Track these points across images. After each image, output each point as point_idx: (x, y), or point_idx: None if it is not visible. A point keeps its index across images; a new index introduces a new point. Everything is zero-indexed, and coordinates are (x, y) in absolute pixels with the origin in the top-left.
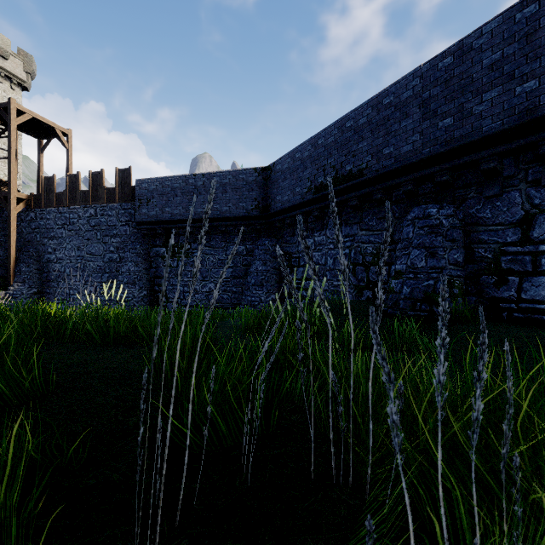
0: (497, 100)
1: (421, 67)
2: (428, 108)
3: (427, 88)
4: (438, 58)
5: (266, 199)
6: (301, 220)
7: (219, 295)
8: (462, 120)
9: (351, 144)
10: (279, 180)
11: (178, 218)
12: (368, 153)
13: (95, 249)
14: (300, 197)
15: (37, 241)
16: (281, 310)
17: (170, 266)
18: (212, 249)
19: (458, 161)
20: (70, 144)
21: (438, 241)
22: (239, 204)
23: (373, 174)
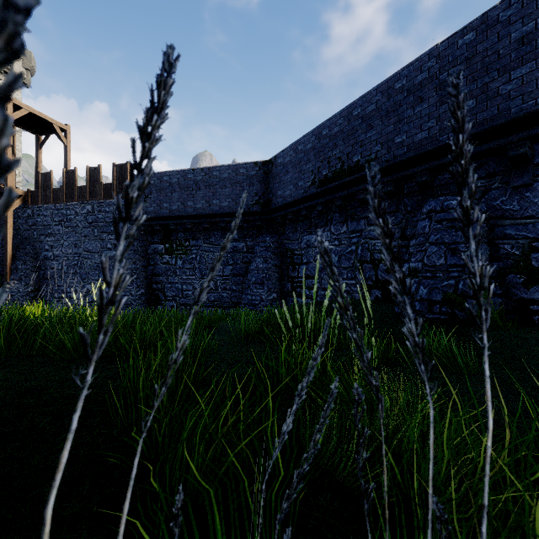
0: (529, 77)
1: (437, 46)
2: (446, 90)
3: (444, 69)
4: (458, 35)
5: (267, 194)
6: (372, 172)
7: (218, 294)
8: (487, 102)
9: (358, 133)
10: (281, 174)
11: (176, 214)
12: (377, 143)
13: (92, 246)
14: (303, 192)
15: (34, 238)
16: (289, 317)
17: (168, 263)
18: (211, 245)
19: (481, 147)
20: (68, 140)
21: (458, 236)
22: (239, 200)
23: (383, 164)
